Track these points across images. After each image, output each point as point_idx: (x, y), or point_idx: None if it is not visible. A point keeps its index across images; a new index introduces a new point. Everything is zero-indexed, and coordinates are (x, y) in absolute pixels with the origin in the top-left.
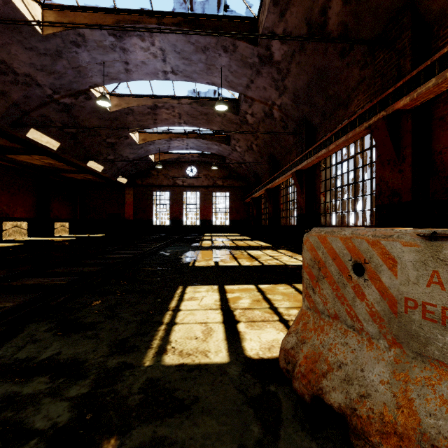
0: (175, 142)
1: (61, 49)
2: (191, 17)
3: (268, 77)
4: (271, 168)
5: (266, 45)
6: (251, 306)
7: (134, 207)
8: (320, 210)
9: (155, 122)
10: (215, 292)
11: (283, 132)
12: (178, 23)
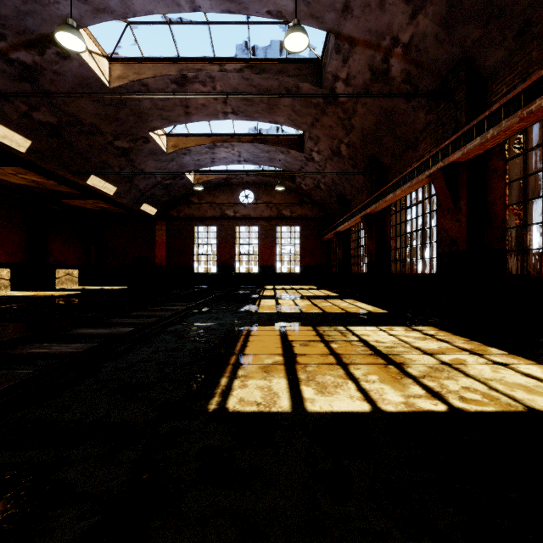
0: (221, 150)
1: None
2: None
3: None
4: (372, 180)
5: None
6: None
7: (168, 248)
8: (506, 242)
9: (186, 113)
10: None
11: (415, 93)
12: None
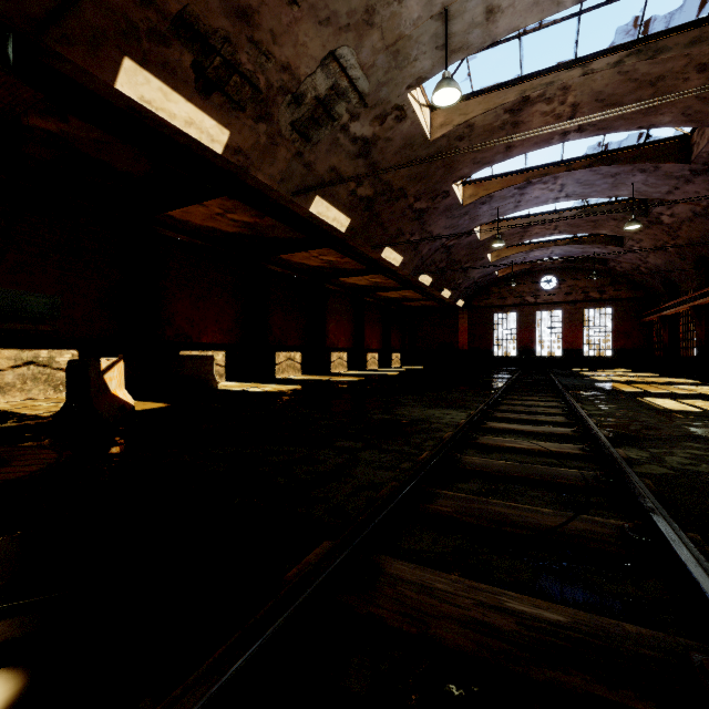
0: (535, 252)
1: (470, 210)
2: (604, 155)
3: (703, 183)
4: (701, 275)
5: (703, 162)
6: (706, 405)
7: (469, 334)
8: None
9: (520, 239)
10: (670, 400)
11: None
12: (588, 164)
